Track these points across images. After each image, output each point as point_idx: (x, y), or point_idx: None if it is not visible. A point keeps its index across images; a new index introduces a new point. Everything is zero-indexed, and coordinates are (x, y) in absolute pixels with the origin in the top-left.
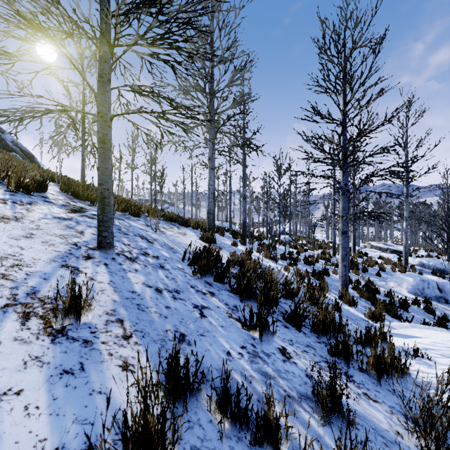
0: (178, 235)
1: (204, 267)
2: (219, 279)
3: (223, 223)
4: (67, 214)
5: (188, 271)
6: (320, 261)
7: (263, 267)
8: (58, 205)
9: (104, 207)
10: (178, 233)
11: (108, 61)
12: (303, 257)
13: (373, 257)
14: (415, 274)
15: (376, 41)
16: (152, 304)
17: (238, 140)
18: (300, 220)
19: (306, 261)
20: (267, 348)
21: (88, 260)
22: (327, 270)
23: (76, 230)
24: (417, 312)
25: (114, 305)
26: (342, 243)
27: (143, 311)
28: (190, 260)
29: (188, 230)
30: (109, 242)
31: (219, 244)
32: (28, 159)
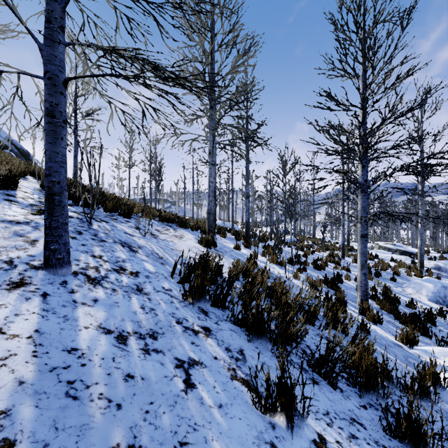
0: (173, 239)
1: (198, 289)
2: (218, 303)
3: (225, 223)
4: (27, 216)
5: (177, 293)
6: (329, 265)
7: (270, 276)
8: (22, 205)
9: (52, 208)
10: (174, 236)
11: (60, 0)
12: (311, 260)
13: (384, 259)
14: (435, 280)
15: (404, 11)
16: (101, 373)
17: (241, 132)
18: (304, 219)
19: (316, 266)
20: (297, 447)
21: (16, 290)
22: (340, 276)
23: (26, 238)
24: (444, 325)
25: (13, 396)
26: (361, 248)
27: (76, 398)
28: (183, 274)
29: (185, 232)
30: (60, 258)
31: (219, 248)
32: (23, 157)
